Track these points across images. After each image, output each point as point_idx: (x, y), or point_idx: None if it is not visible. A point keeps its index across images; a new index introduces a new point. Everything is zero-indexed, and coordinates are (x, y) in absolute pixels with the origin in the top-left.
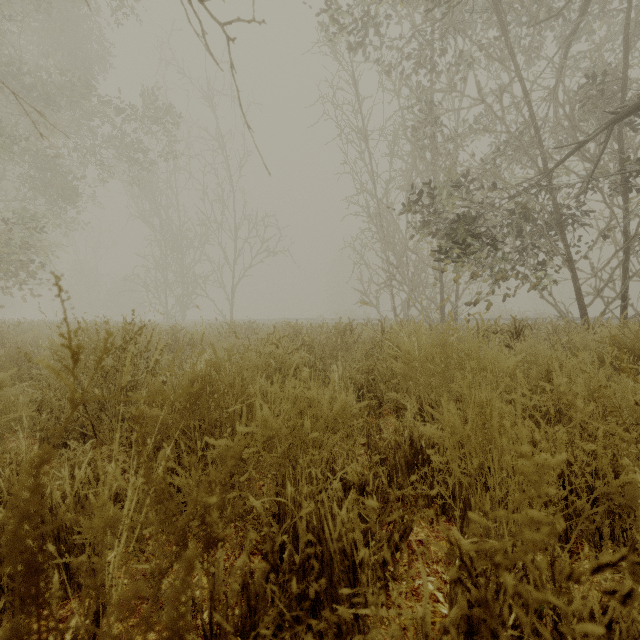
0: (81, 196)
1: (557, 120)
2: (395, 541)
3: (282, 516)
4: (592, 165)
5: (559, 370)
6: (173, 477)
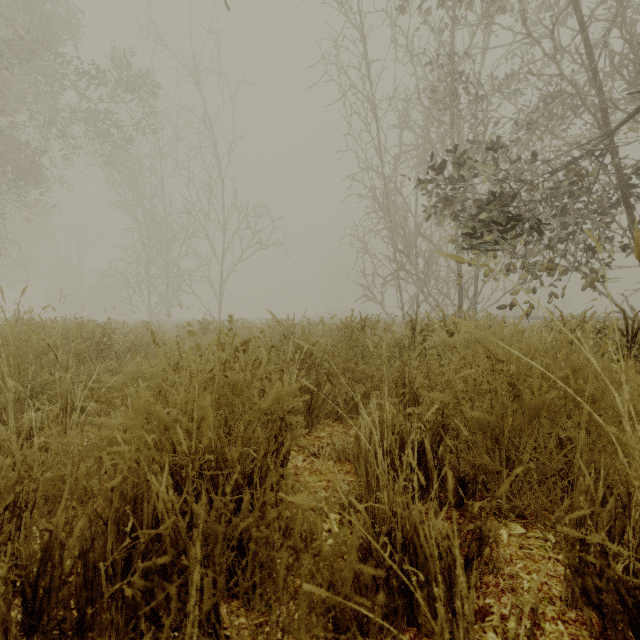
0: (45, 177)
1: (614, 68)
2: None
3: None
4: None
5: None
6: None
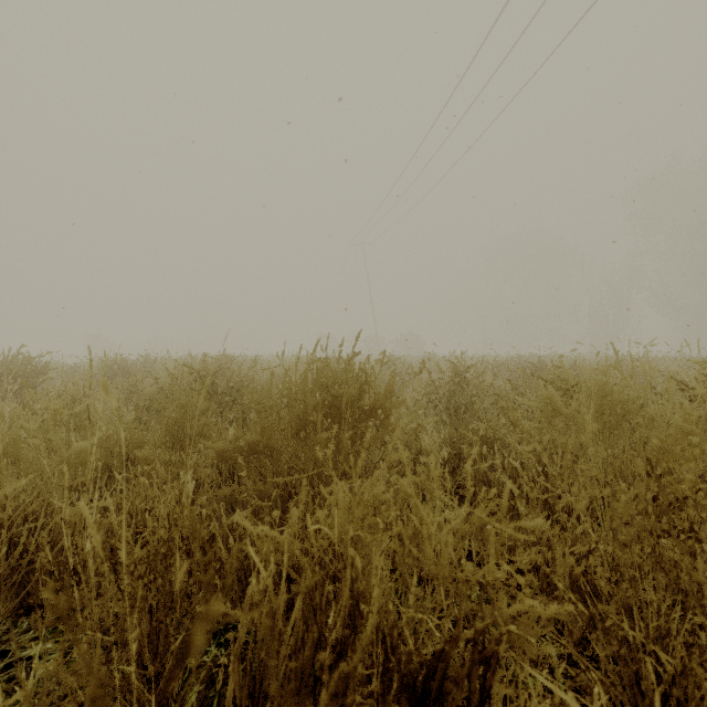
0: None
1: None
2: None
3: None
4: None
5: None
6: None
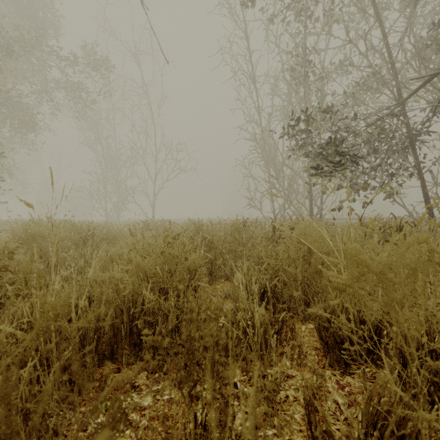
0: (39, 126)
1: (406, 60)
2: None
3: None
4: (436, 94)
5: None
6: None
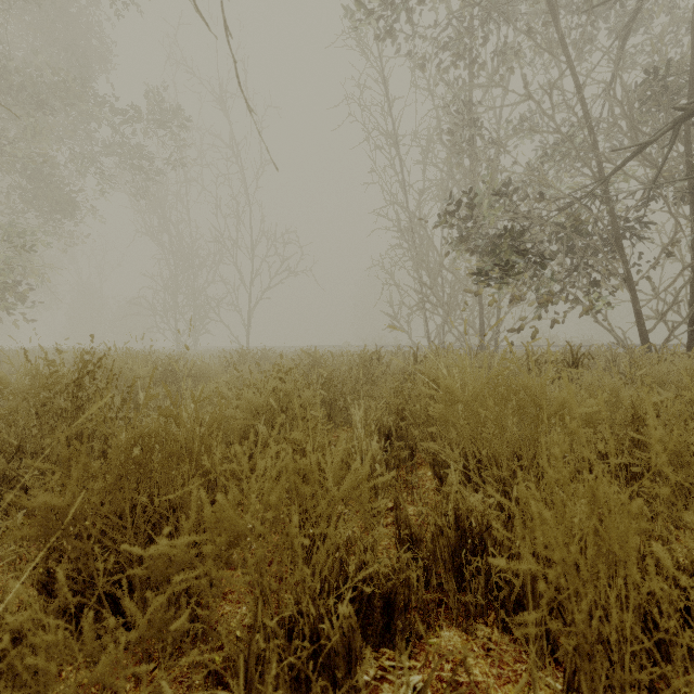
0: (79, 209)
1: (613, 120)
2: (436, 685)
3: (249, 680)
4: (654, 170)
5: (654, 416)
6: (40, 635)
